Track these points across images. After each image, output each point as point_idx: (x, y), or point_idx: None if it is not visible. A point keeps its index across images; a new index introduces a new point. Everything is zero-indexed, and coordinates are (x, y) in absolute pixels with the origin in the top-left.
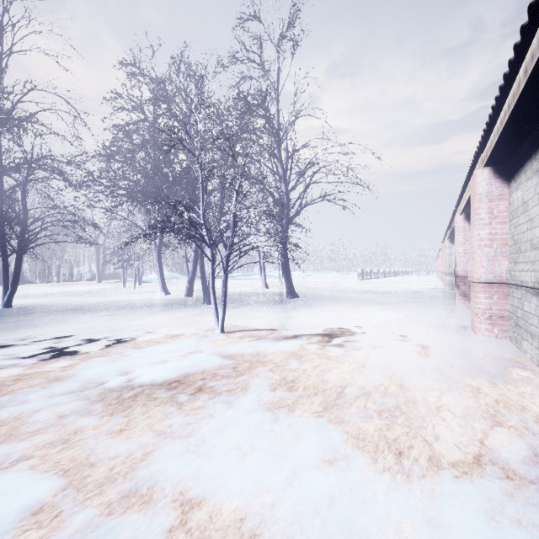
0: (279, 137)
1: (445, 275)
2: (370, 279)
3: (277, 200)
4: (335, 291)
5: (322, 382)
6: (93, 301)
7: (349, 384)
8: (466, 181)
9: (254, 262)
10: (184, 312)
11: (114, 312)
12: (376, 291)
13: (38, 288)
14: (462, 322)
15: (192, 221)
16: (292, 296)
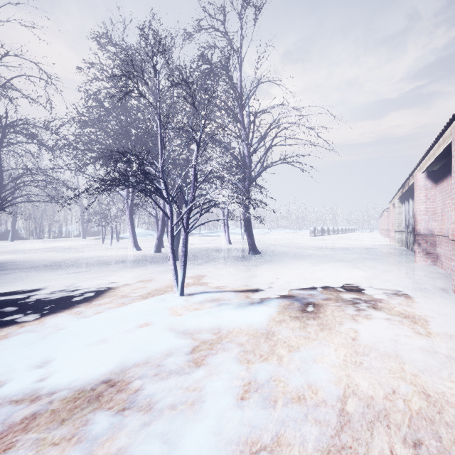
0: (241, 101)
1: (395, 233)
2: (321, 236)
3: (240, 161)
4: (293, 247)
5: (309, 387)
6: (68, 257)
7: (349, 391)
8: (440, 134)
9: (217, 219)
10: (148, 270)
11: (80, 269)
12: (330, 248)
13: (27, 244)
14: (436, 283)
15: (144, 172)
16: (254, 252)
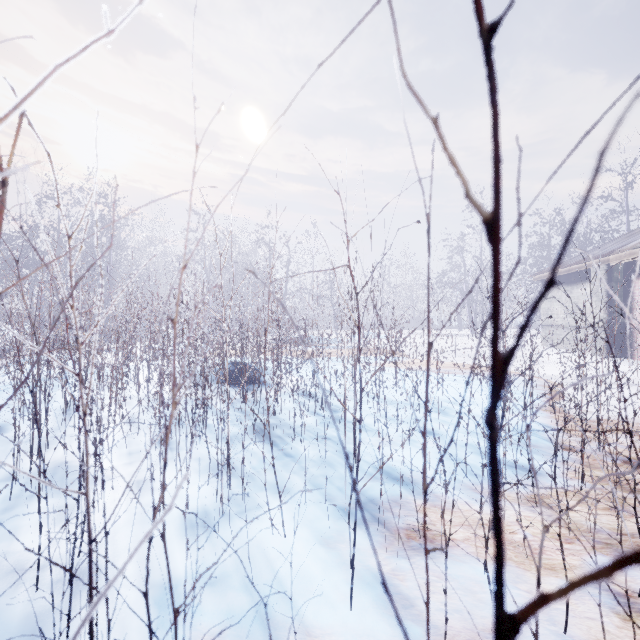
0: None
1: None
2: None
3: None
4: None
5: None
6: None
7: None
8: None
9: None
10: None
11: None
12: None
13: None
14: None
15: None
16: None
